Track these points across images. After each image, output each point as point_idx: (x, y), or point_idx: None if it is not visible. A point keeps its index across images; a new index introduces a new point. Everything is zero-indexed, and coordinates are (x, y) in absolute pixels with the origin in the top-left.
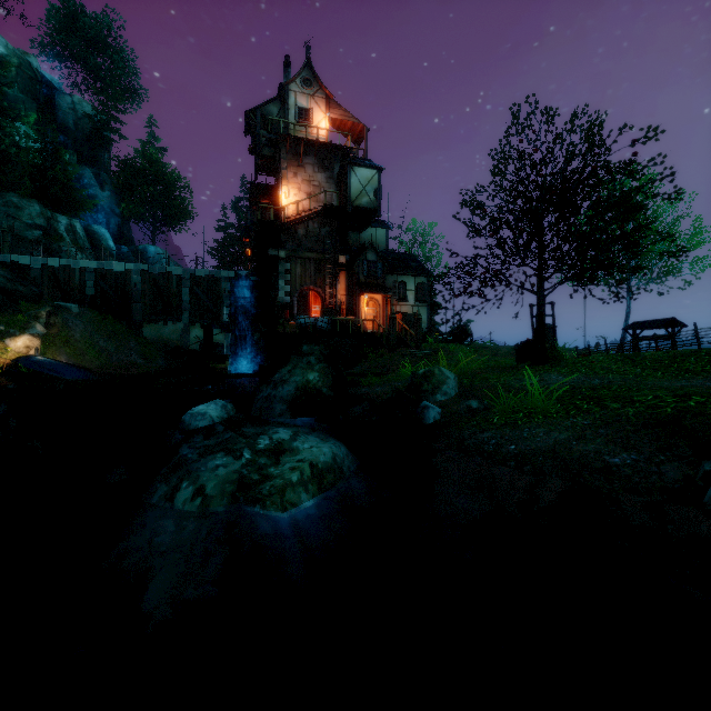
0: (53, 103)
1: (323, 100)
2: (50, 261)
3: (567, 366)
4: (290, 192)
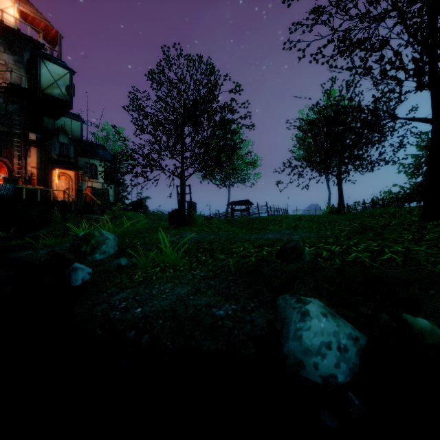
0: None
1: None
2: None
3: (197, 226)
4: None
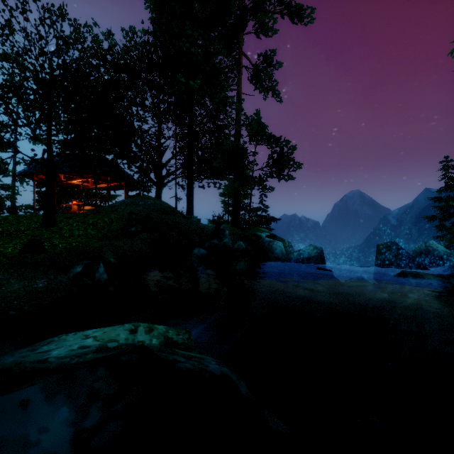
0: None
1: None
2: None
3: None
4: None
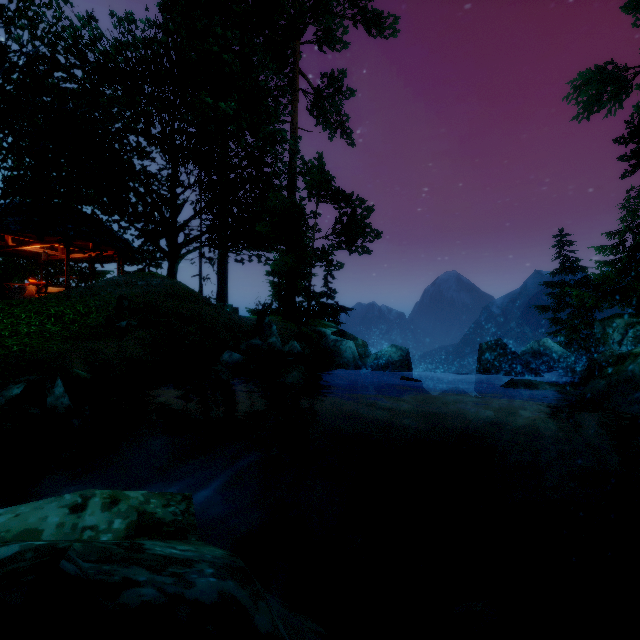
0: None
1: None
2: None
3: None
4: None
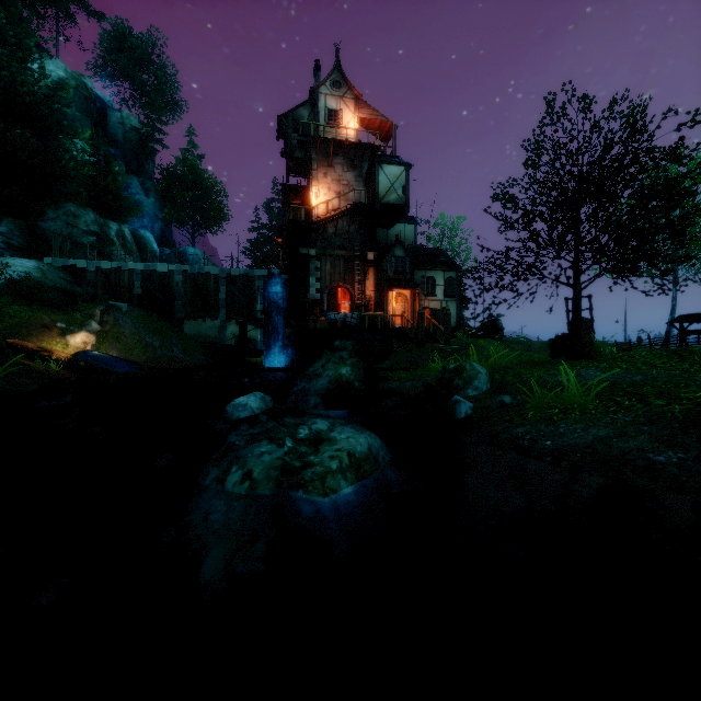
0: (105, 119)
1: (352, 101)
2: (103, 264)
3: (605, 361)
4: (320, 192)
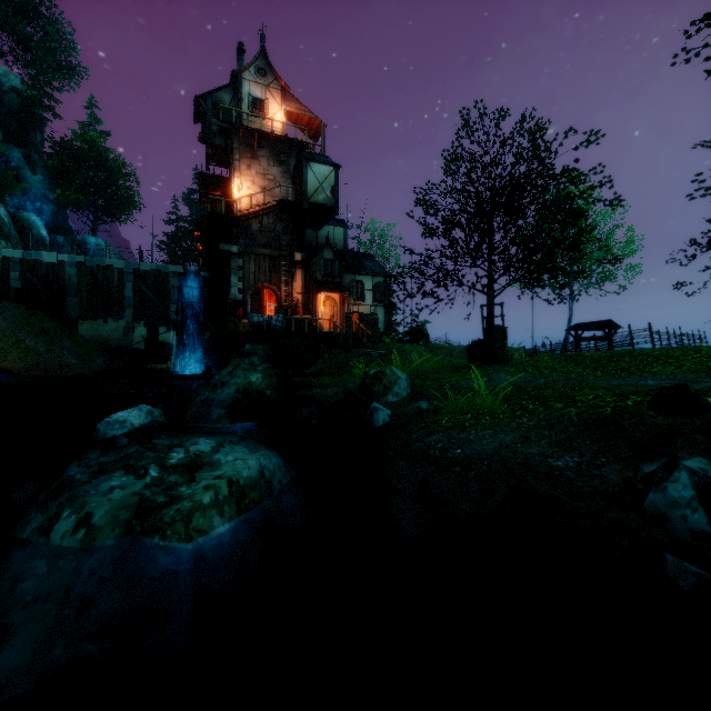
0: None
1: (279, 92)
2: None
3: (515, 365)
4: (243, 185)
